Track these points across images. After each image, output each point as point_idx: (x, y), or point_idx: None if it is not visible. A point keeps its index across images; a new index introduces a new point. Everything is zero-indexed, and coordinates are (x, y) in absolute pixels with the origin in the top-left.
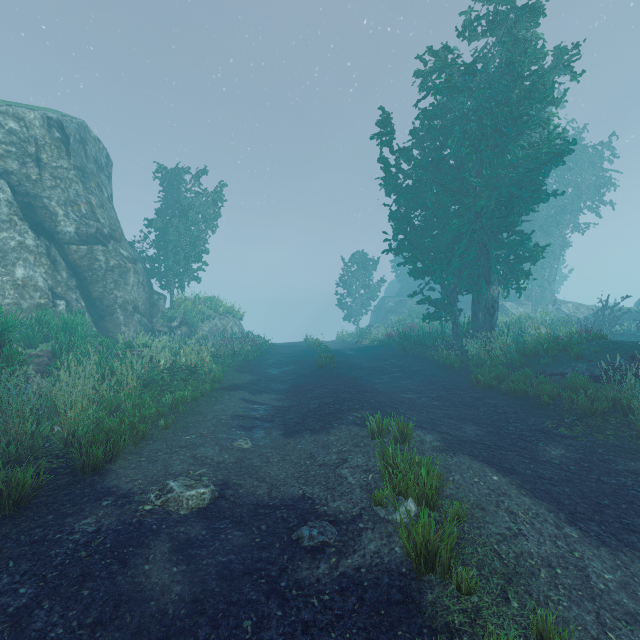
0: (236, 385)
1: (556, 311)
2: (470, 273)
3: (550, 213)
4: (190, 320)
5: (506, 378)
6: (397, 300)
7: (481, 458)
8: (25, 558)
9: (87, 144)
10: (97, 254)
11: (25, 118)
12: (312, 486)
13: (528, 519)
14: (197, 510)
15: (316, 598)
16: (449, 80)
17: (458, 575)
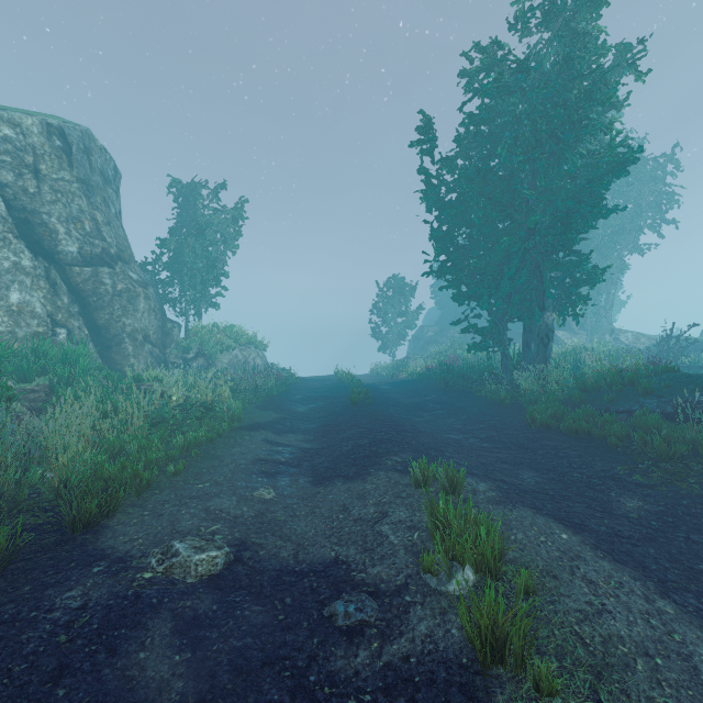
0: (258, 424)
1: (614, 341)
2: (521, 298)
3: (607, 233)
4: (207, 351)
5: (566, 416)
6: (437, 329)
7: (545, 511)
8: None
9: (92, 154)
10: (103, 277)
11: (22, 124)
12: (346, 546)
13: (611, 590)
14: (208, 578)
15: (354, 699)
16: (499, 79)
17: (535, 670)
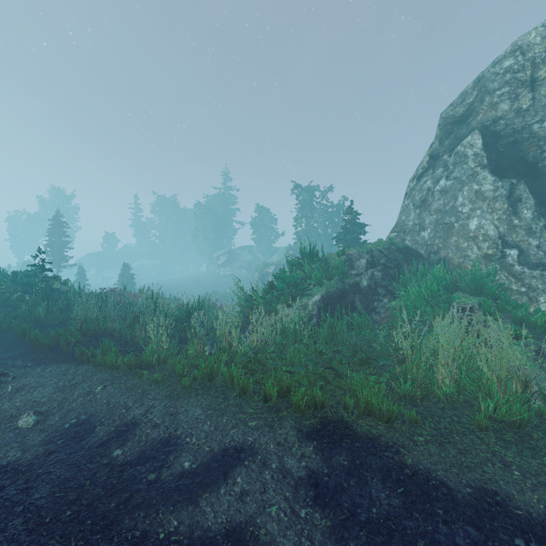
0: (375, 446)
1: None
2: None
3: None
4: None
5: None
6: None
7: None
8: (16, 357)
9: None
10: None
11: (523, 45)
12: None
13: None
14: None
15: None
16: None
17: None
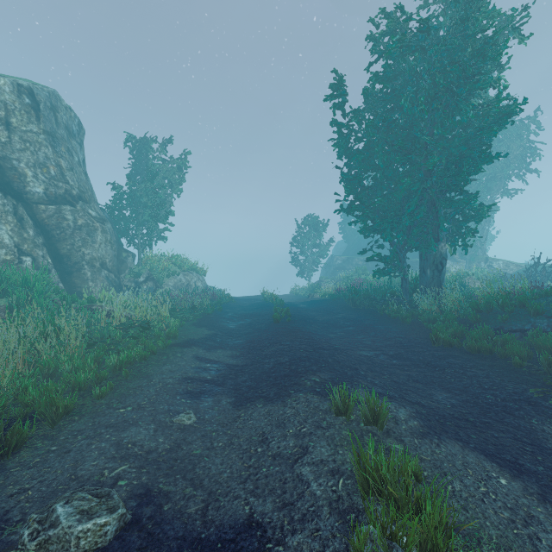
0: (191, 341)
1: (488, 268)
2: (420, 230)
3: (482, 180)
4: (156, 276)
5: (466, 335)
6: (344, 258)
7: (472, 444)
8: None
9: (58, 111)
10: (65, 213)
11: None
12: (263, 498)
13: None
14: None
15: None
16: (402, 39)
17: None
